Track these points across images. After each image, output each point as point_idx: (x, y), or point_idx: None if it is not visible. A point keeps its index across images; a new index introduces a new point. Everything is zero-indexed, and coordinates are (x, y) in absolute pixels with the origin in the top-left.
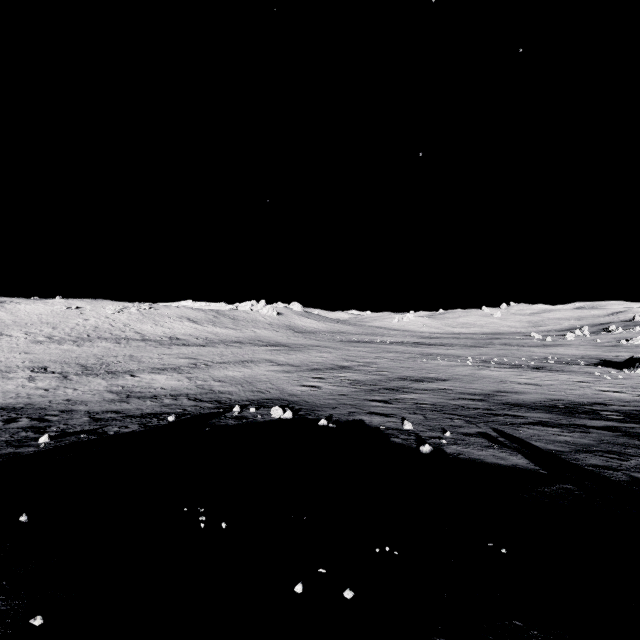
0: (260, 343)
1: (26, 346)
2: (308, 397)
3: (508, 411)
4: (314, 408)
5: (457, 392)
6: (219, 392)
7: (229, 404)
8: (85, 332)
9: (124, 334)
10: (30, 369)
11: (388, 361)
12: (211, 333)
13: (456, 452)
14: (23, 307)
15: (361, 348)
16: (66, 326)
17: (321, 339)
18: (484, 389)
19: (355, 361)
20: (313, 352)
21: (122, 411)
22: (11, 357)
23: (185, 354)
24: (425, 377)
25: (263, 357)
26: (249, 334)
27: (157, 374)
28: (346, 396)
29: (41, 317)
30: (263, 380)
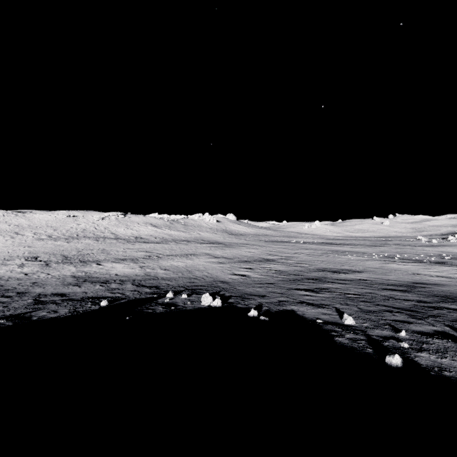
0: (202, 241)
1: (31, 242)
2: (238, 285)
3: (444, 304)
4: (244, 296)
5: (377, 283)
6: (161, 278)
7: (165, 290)
8: (76, 233)
9: (103, 234)
10: (25, 258)
11: (305, 256)
12: (167, 234)
13: (434, 365)
14: (37, 216)
15: (281, 246)
16: (63, 228)
17: (249, 239)
18: (401, 280)
19: (277, 255)
20: (243, 248)
21: (68, 294)
22: (17, 249)
23: (144, 249)
24: (341, 269)
25: (203, 251)
26: (195, 235)
27: (117, 263)
28: (273, 284)
29: (48, 222)
30: (201, 269)
